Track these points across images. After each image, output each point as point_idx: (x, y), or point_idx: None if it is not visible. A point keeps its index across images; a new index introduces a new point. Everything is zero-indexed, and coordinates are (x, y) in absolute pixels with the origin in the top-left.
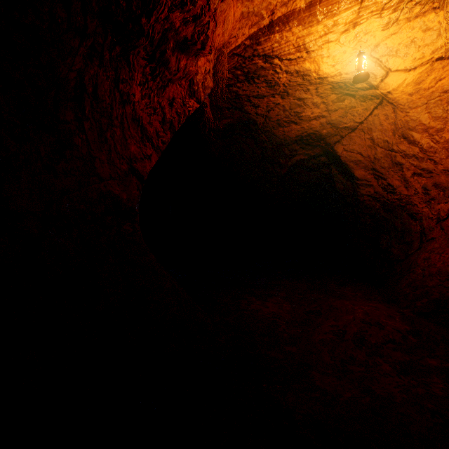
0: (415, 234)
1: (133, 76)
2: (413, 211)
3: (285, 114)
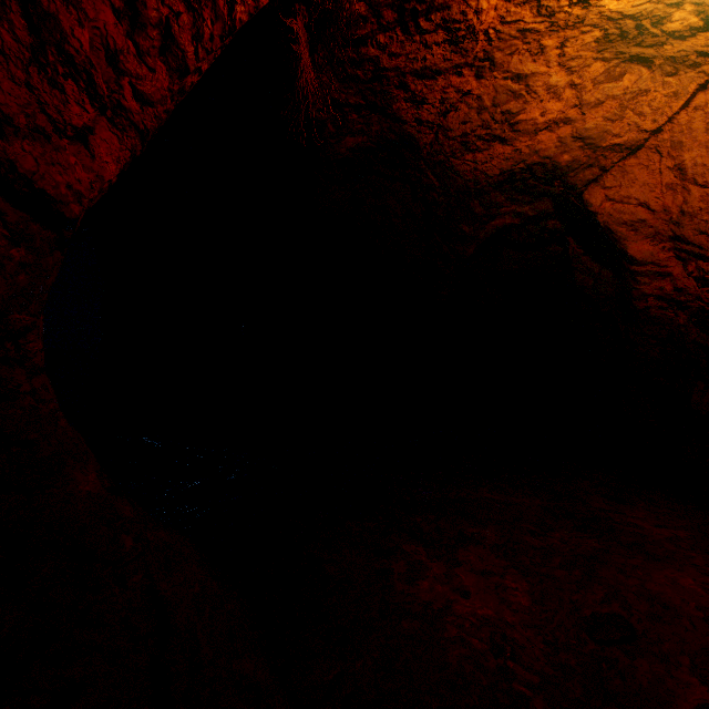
0: None
1: None
2: None
3: (481, 119)
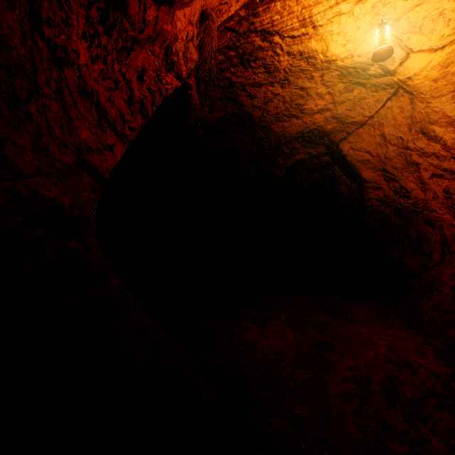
0: (434, 244)
1: (69, 18)
2: (431, 218)
3: (285, 107)
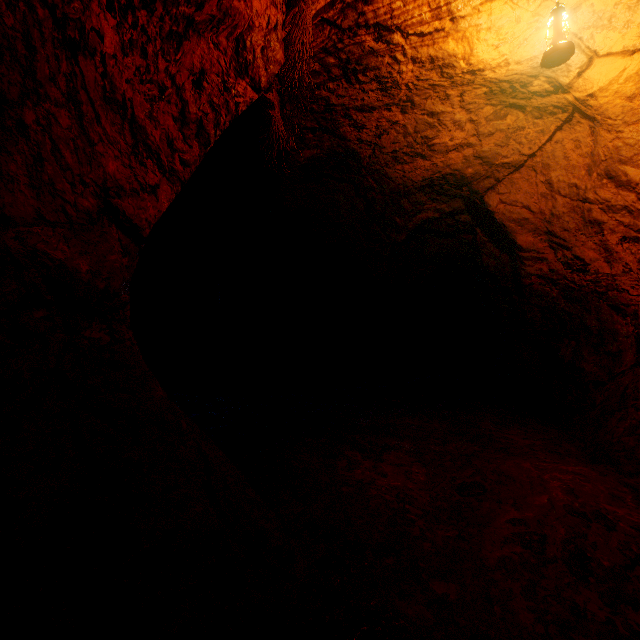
0: (625, 340)
1: None
2: (620, 301)
3: (406, 141)
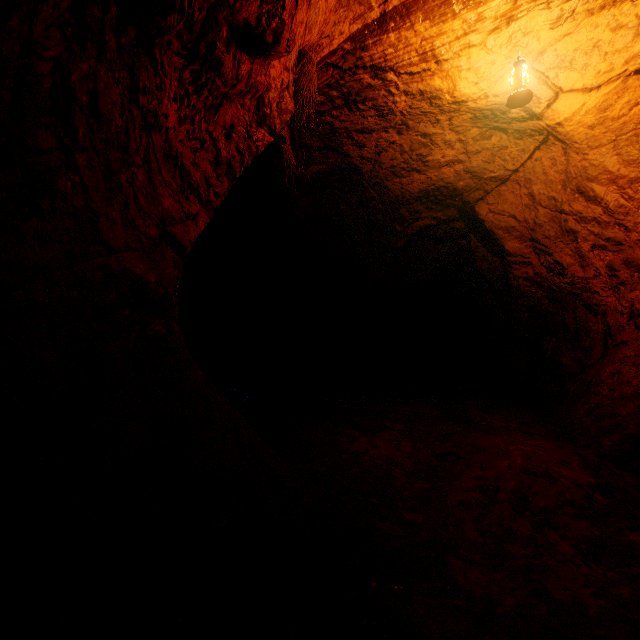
0: (596, 336)
1: (163, 83)
2: (593, 301)
3: (403, 158)
